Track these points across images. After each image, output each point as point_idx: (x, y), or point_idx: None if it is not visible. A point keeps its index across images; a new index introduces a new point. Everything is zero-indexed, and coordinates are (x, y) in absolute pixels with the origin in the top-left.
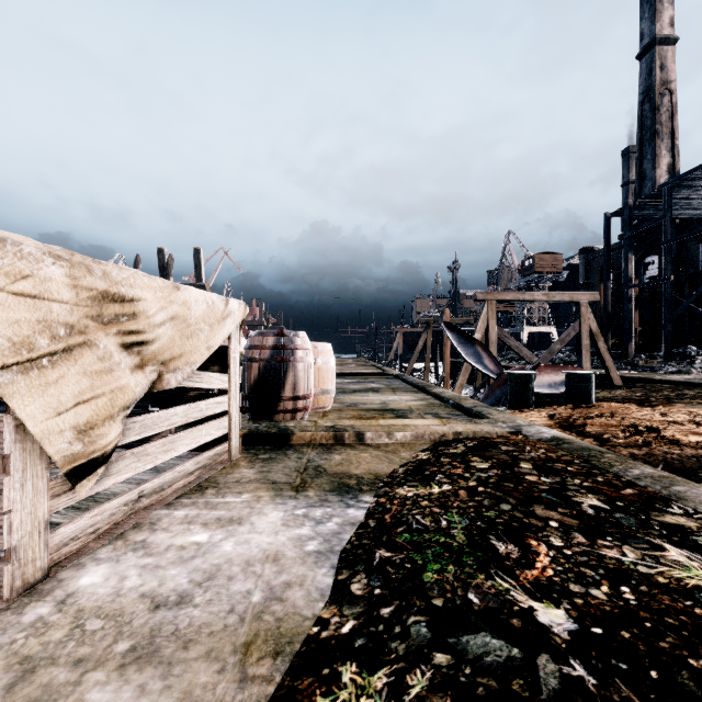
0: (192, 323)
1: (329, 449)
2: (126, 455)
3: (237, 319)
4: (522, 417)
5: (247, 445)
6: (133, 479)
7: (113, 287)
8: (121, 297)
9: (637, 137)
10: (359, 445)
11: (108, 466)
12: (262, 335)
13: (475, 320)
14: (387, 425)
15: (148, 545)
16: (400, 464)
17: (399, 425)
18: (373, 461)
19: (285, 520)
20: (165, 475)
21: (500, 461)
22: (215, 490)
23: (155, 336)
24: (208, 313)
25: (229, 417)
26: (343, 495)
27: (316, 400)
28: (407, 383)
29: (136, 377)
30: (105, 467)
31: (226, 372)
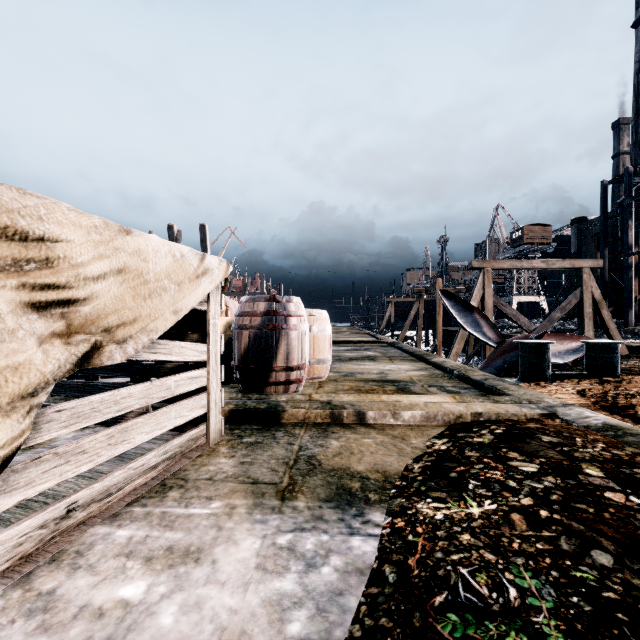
0: (150, 279)
1: (325, 431)
2: (44, 458)
3: (216, 279)
4: (545, 393)
5: (232, 423)
6: (87, 471)
7: (2, 216)
8: (20, 233)
9: (633, 106)
10: (359, 427)
11: (7, 478)
12: (253, 300)
13: (467, 290)
14: (391, 401)
15: (53, 604)
16: (414, 457)
17: (405, 401)
18: (379, 450)
19: (262, 557)
20: (112, 475)
21: (551, 461)
22: (180, 493)
23: (89, 293)
24: (175, 268)
25: (208, 394)
26: (344, 508)
27: (311, 370)
28: (403, 351)
29: (48, 350)
30: (3, 480)
31: (206, 341)
